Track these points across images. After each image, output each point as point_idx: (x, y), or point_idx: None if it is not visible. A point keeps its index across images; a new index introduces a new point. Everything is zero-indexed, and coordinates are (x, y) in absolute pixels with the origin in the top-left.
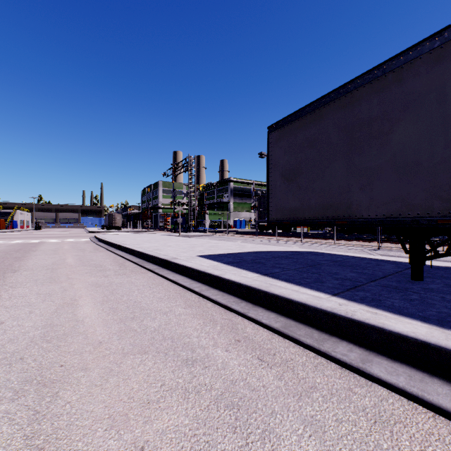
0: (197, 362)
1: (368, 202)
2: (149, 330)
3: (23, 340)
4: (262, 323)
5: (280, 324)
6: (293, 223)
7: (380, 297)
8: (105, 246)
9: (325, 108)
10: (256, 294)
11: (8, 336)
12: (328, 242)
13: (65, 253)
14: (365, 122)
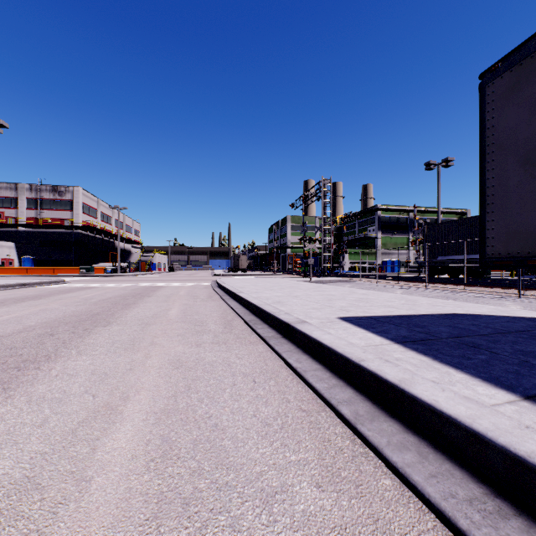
0: None
1: None
2: None
3: None
4: None
5: None
6: None
7: None
8: (220, 294)
9: None
10: None
11: None
12: None
13: (175, 300)
14: None
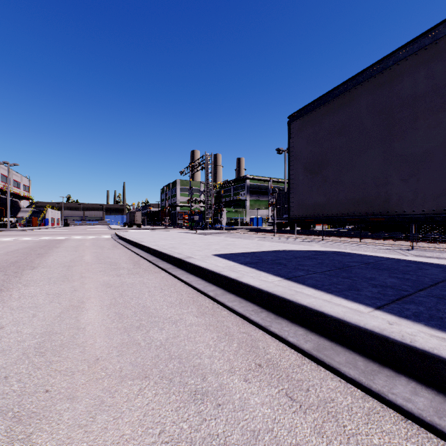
0: (208, 396)
1: (413, 195)
2: (154, 344)
3: (16, 351)
4: (288, 341)
5: (311, 345)
6: (318, 220)
7: (439, 312)
8: (123, 244)
9: (356, 89)
10: (278, 303)
11: (2, 345)
12: (352, 240)
13: (84, 250)
14: (408, 101)
